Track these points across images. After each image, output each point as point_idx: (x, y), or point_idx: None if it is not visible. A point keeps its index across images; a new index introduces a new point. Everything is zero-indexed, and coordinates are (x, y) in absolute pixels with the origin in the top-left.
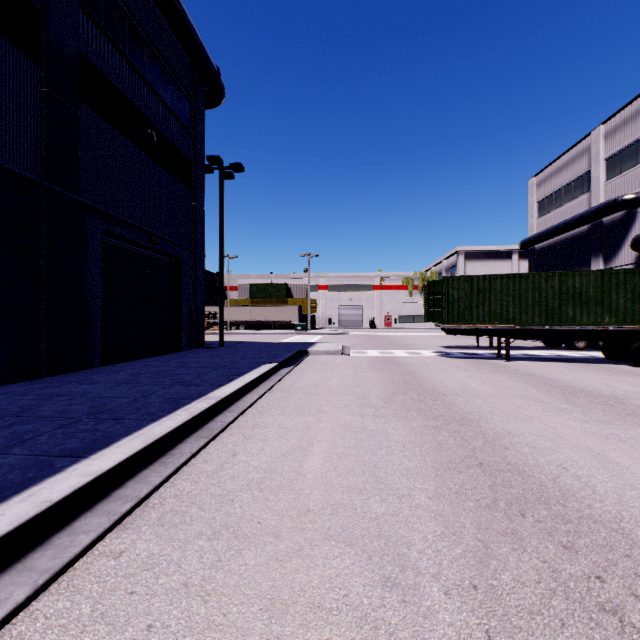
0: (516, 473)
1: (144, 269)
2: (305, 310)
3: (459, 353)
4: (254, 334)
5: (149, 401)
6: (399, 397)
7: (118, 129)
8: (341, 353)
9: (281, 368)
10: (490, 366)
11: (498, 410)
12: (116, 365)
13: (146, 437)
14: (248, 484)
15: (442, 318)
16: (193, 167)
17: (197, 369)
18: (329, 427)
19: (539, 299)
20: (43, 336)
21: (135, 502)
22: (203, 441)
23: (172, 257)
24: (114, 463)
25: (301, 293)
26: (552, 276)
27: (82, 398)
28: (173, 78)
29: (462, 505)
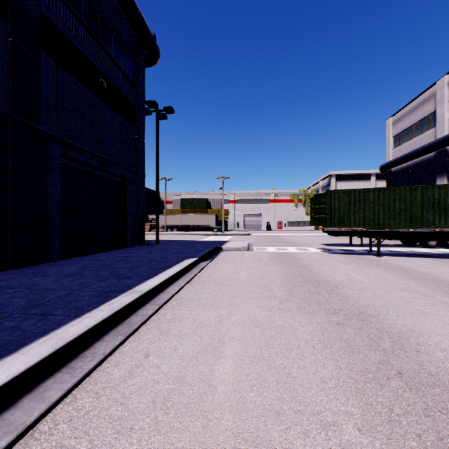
0: (444, 389)
1: (97, 185)
2: (220, 217)
3: (338, 249)
4: (183, 234)
5: (82, 294)
6: (298, 289)
7: (75, 76)
8: (247, 249)
9: (200, 262)
10: (366, 261)
11: (390, 304)
12: (72, 259)
13: (58, 339)
14: (153, 400)
15: (326, 222)
16: (136, 109)
17: (133, 263)
18: (239, 322)
19: (404, 207)
20: (9, 237)
21: (16, 434)
22: (119, 339)
23: (119, 177)
24: (6, 379)
25: (217, 205)
26: (415, 189)
27: (27, 290)
28: (120, 41)
29: (403, 445)
